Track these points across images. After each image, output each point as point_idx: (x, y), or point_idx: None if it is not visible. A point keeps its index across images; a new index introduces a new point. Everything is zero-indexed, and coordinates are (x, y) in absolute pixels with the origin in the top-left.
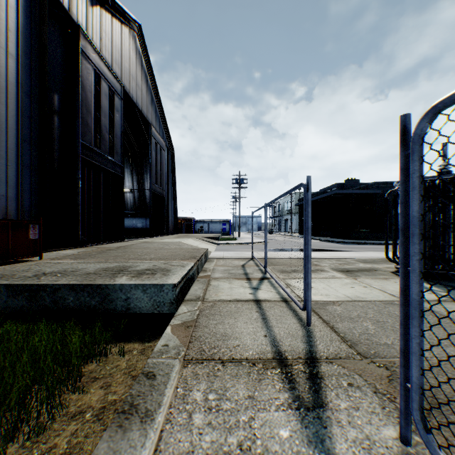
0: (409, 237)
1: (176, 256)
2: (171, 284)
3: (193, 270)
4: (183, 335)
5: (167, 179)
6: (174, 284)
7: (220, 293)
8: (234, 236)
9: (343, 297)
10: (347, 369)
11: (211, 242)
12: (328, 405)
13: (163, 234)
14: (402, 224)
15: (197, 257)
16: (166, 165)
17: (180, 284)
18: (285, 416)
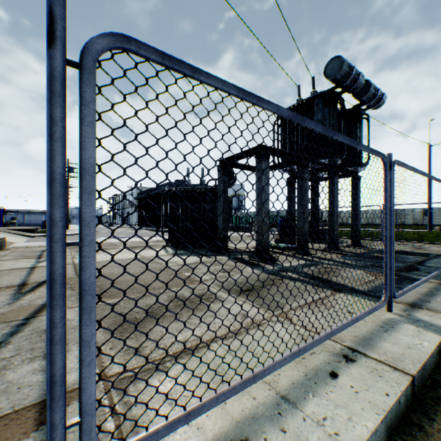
0: None
1: None
2: None
3: None
4: None
5: None
6: None
7: (0, 267)
8: None
9: (107, 259)
10: None
11: (23, 234)
12: (36, 291)
13: None
14: None
15: None
16: None
17: None
18: (5, 297)
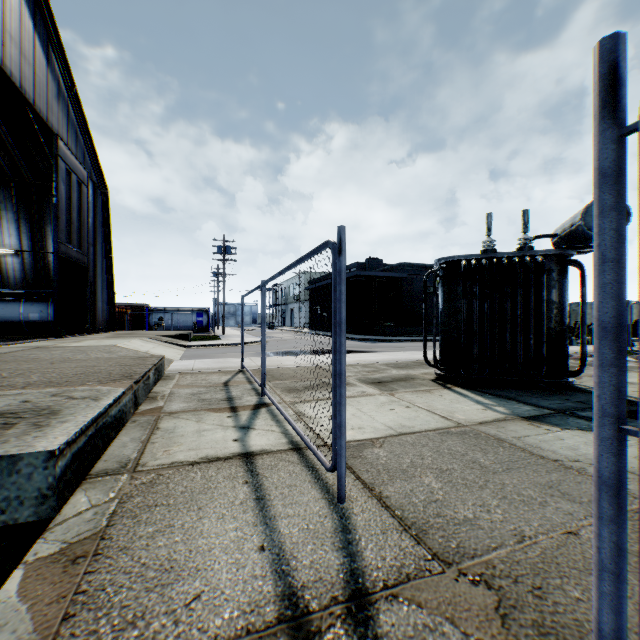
0: (639, 348)
1: (92, 375)
2: (43, 453)
3: (120, 404)
4: (51, 594)
5: (94, 237)
6: (51, 451)
7: (176, 448)
8: (217, 333)
9: (384, 429)
10: (427, 609)
11: (176, 343)
12: None
13: (86, 331)
14: (607, 314)
15: (138, 374)
16: (92, 212)
17: (76, 444)
18: None
